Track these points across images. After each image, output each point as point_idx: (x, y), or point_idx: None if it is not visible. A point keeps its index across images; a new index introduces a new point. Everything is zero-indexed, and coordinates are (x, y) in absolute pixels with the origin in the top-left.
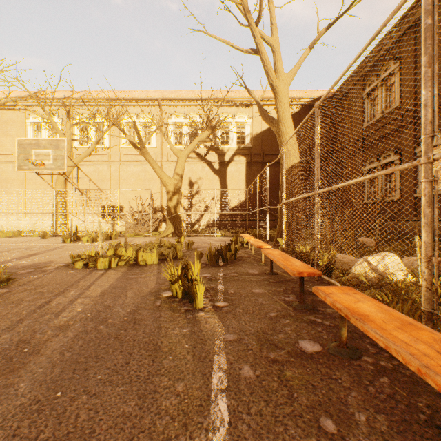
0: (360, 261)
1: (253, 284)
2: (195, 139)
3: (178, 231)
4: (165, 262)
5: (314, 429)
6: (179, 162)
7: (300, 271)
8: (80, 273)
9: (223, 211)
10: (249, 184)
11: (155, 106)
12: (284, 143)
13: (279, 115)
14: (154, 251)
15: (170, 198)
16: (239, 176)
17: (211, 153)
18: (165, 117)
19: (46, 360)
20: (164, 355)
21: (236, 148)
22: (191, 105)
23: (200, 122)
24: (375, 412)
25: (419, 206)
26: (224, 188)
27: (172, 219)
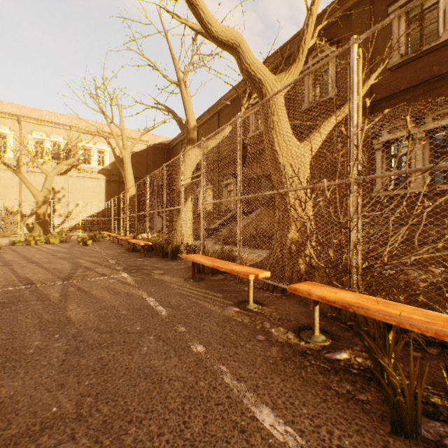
0: (139, 235)
1: (106, 244)
2: (63, 163)
3: (47, 232)
4: (63, 243)
5: (112, 248)
6: (48, 180)
7: (117, 236)
8: (26, 246)
9: (86, 216)
10: (108, 196)
11: (12, 119)
12: (127, 183)
13: (125, 167)
14: (57, 238)
15: (40, 206)
16: (100, 190)
17: (74, 169)
18: (25, 132)
19: (62, 249)
20: (87, 248)
21: (98, 168)
22: (54, 127)
23: (64, 142)
24: (121, 247)
25: (199, 217)
26: (87, 198)
27: (41, 223)
